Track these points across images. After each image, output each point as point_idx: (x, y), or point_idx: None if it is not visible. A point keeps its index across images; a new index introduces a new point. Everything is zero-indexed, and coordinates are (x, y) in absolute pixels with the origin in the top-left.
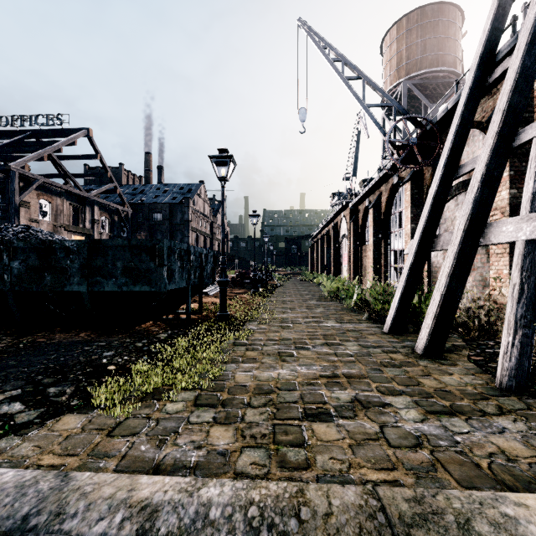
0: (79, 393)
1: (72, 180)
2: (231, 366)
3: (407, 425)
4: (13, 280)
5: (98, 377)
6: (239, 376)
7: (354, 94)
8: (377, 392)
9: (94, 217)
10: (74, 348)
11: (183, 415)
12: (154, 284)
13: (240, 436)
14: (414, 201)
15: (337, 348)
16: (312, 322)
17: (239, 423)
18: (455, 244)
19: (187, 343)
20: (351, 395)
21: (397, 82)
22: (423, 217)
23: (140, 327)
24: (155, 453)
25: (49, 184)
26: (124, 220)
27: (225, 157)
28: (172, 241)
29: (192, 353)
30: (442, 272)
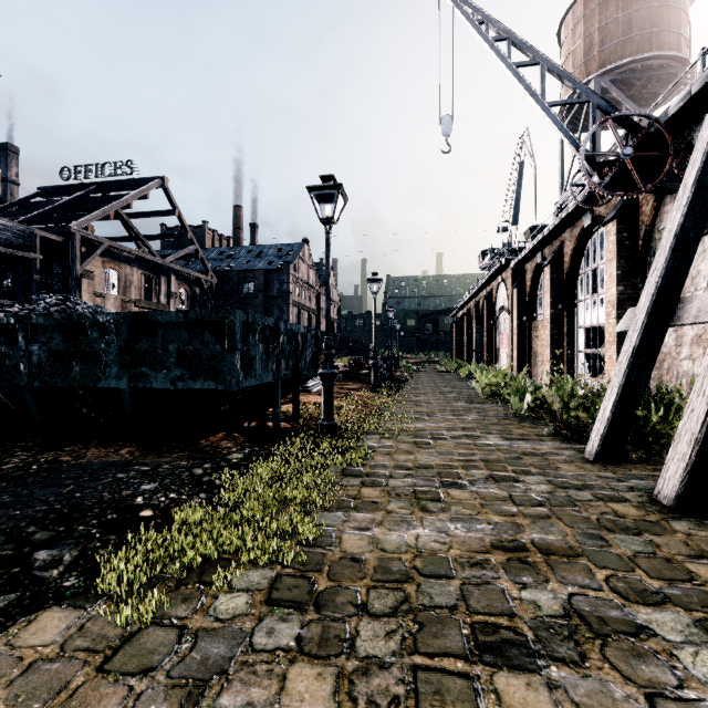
0: (82, 562)
1: (144, 243)
2: (336, 516)
3: None
4: (32, 371)
5: (121, 531)
6: (348, 538)
7: (527, 88)
8: (611, 593)
9: (170, 289)
10: (103, 475)
11: (244, 627)
12: (222, 378)
13: (347, 698)
14: (622, 250)
15: (513, 488)
16: (464, 436)
17: (346, 658)
18: None
19: (270, 471)
20: (560, 598)
21: (584, 80)
22: (655, 269)
23: (207, 441)
24: None
25: (117, 249)
26: (207, 293)
27: (331, 186)
28: (249, 313)
29: (275, 489)
30: None
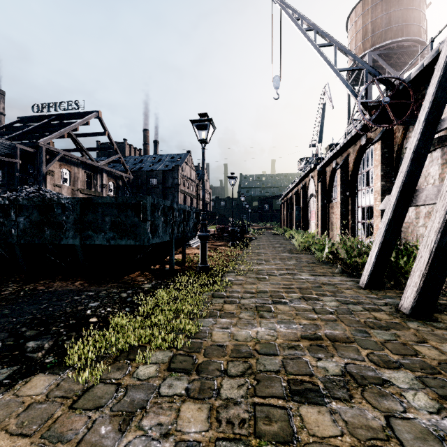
0: (56, 348)
1: (86, 153)
2: (209, 321)
3: (421, 418)
4: (19, 233)
5: (78, 330)
6: (216, 333)
7: (326, 60)
8: (369, 362)
9: (103, 182)
10: (65, 298)
11: (154, 383)
12: (138, 238)
13: (215, 420)
14: (384, 160)
15: (315, 304)
16: (287, 274)
17: (215, 399)
18: (446, 198)
19: (168, 295)
20: (340, 366)
21: (362, 54)
22: (401, 172)
23: (128, 277)
24: (114, 440)
25: (69, 156)
26: (126, 185)
27: (205, 120)
28: (155, 198)
29: (171, 305)
30: (430, 228)
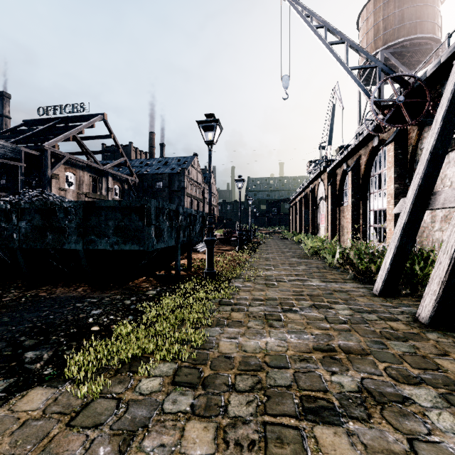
0: (55, 359)
1: (91, 156)
2: (215, 330)
3: (447, 442)
4: (21, 238)
5: (79, 339)
6: (223, 344)
7: (337, 58)
8: (388, 377)
9: (108, 186)
10: (67, 305)
11: (157, 399)
12: (143, 243)
13: (222, 442)
14: (397, 161)
15: (327, 312)
16: (296, 280)
17: (222, 417)
18: None
19: (173, 302)
20: (356, 381)
21: (374, 52)
22: (418, 174)
23: (133, 283)
24: None
25: (74, 160)
26: (132, 188)
27: (212, 121)
28: (160, 202)
29: (177, 313)
30: (450, 232)
